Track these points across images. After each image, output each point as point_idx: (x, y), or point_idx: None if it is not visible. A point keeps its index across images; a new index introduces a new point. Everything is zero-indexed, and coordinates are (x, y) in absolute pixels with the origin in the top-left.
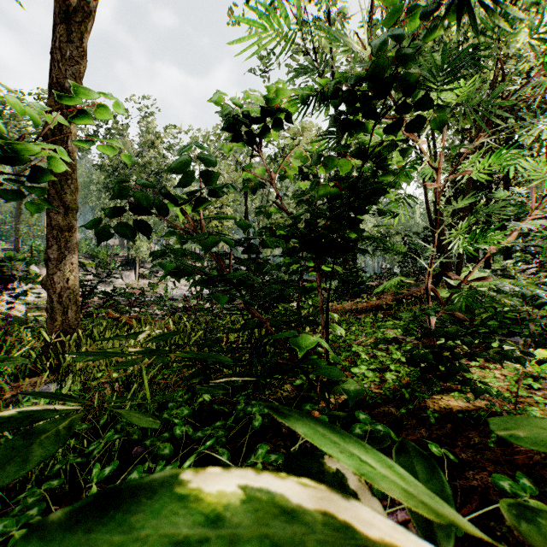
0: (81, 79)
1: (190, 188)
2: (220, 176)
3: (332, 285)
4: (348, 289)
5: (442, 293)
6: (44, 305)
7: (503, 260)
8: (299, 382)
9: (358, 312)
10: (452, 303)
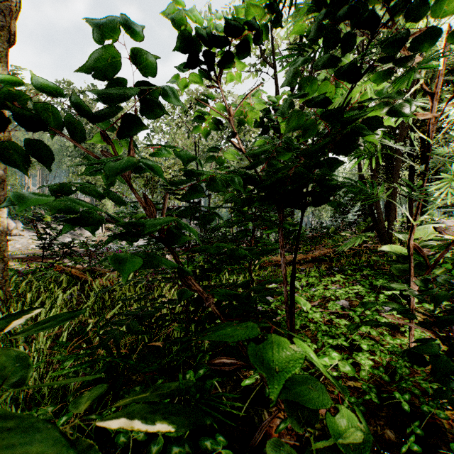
0: (10, 17)
1: (147, 152)
2: (175, 143)
3: (270, 237)
4: (287, 241)
5: (392, 248)
6: (18, 255)
7: (420, 215)
8: (249, 382)
9: (298, 263)
10: (400, 258)
